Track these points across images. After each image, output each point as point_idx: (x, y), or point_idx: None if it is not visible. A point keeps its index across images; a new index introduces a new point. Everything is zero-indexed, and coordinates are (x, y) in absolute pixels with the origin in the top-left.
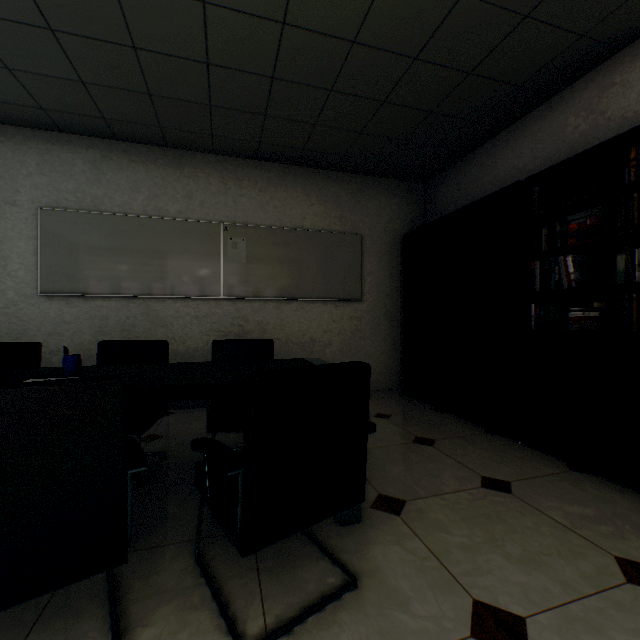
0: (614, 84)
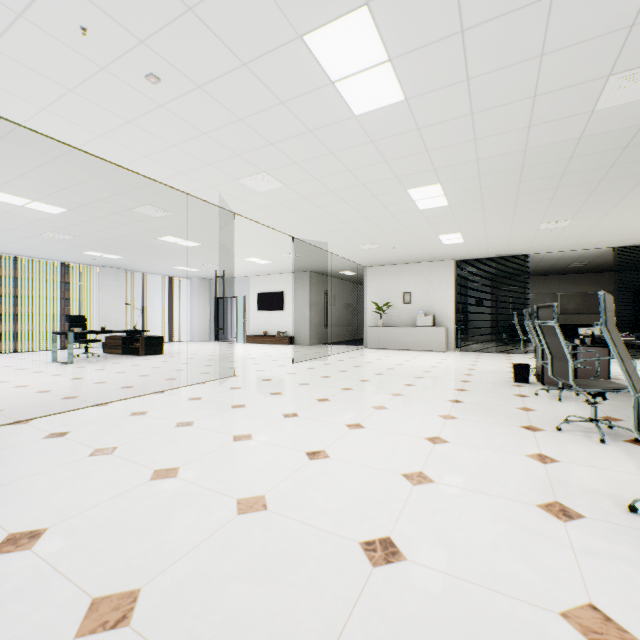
0: None
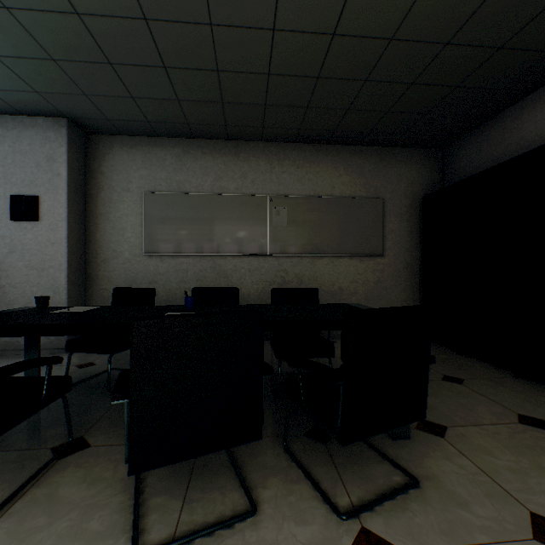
0: None
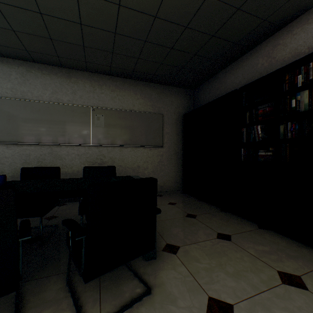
0: (279, 44)
